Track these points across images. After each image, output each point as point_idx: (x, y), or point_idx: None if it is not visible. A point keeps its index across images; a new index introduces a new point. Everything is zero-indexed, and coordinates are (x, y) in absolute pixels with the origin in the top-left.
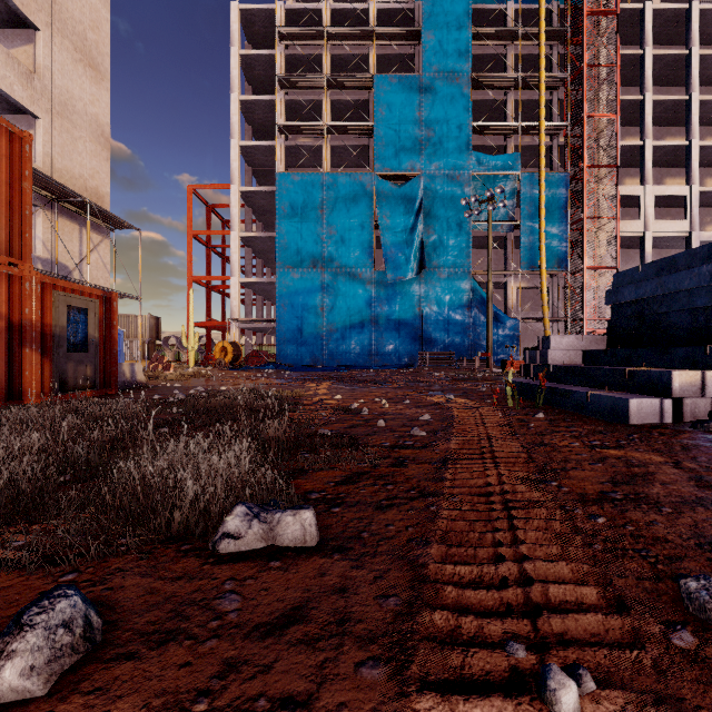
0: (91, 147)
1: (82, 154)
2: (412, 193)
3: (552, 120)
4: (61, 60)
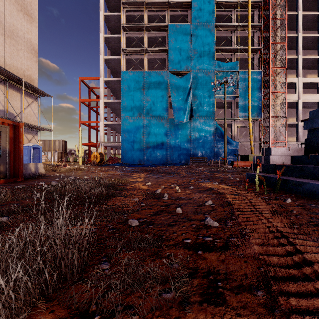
0: (27, 55)
1: (22, 57)
2: (186, 80)
3: (253, 46)
4: (10, 9)
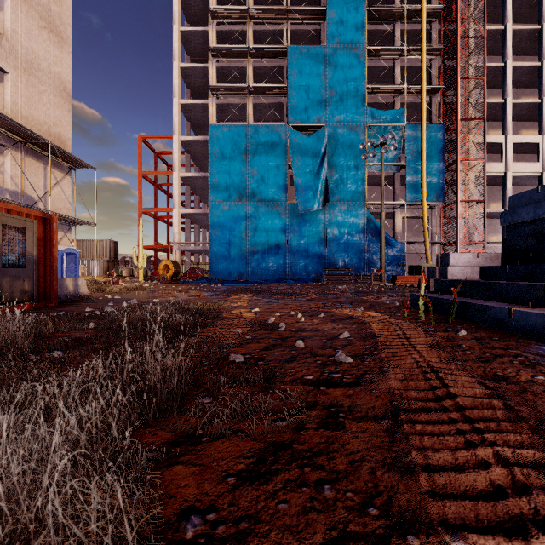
0: (55, 99)
1: (47, 105)
2: (318, 140)
3: (431, 83)
4: (28, 26)
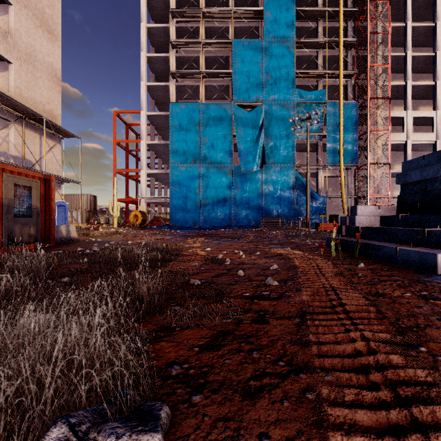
0: (48, 83)
1: (42, 88)
2: (257, 115)
3: (347, 69)
4: (27, 25)
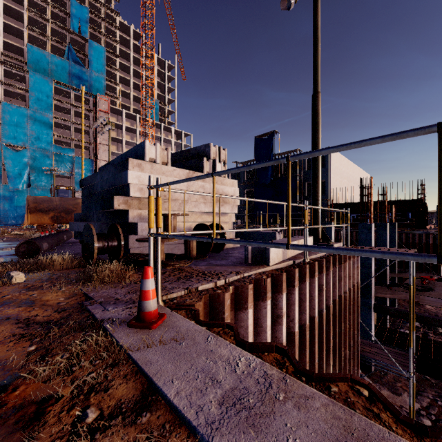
0: None
1: None
2: (23, 155)
3: (90, 138)
4: None
